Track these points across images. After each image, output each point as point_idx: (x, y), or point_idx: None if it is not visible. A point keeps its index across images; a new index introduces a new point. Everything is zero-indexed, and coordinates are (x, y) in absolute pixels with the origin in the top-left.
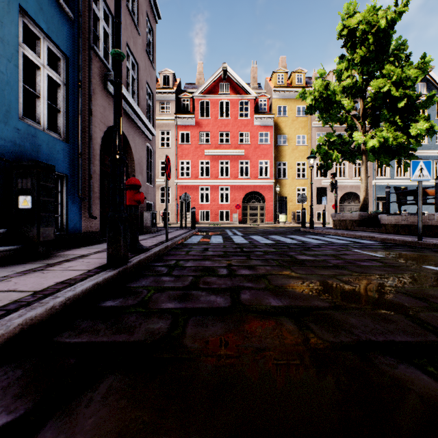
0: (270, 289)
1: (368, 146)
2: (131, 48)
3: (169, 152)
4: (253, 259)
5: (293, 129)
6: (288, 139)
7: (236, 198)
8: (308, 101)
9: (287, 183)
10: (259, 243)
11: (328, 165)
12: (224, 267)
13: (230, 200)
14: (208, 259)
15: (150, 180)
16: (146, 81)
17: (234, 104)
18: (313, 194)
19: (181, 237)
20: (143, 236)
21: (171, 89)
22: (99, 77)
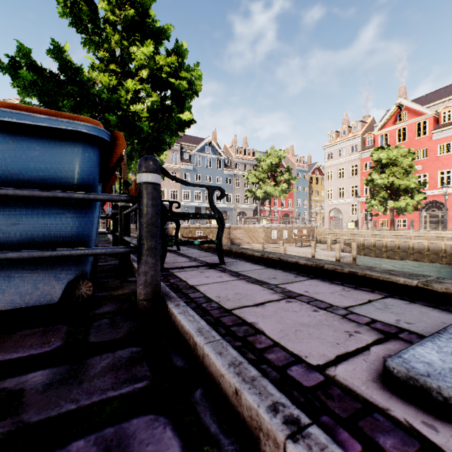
0: None
1: None
2: None
3: None
4: None
5: None
6: None
7: None
8: None
9: None
10: None
11: None
12: None
13: None
14: None
15: None
16: None
17: None
18: None
19: None
20: None
21: None
22: None
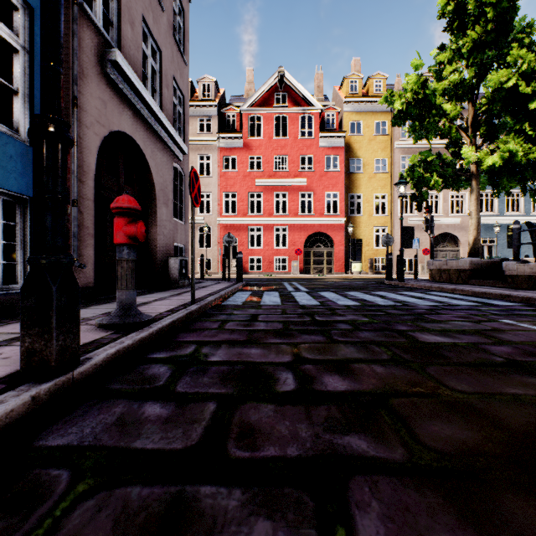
0: (430, 471)
1: (485, 166)
2: (149, 26)
3: (210, 182)
4: (339, 341)
5: (370, 151)
6: (363, 164)
7: (296, 241)
8: (397, 106)
9: (362, 221)
10: (337, 306)
11: (423, 195)
12: (287, 365)
13: (288, 244)
14: (256, 340)
15: (180, 215)
16: (173, 78)
17: (293, 119)
18: (396, 236)
19: (218, 296)
20: (163, 293)
21: (212, 102)
22: (94, 54)
